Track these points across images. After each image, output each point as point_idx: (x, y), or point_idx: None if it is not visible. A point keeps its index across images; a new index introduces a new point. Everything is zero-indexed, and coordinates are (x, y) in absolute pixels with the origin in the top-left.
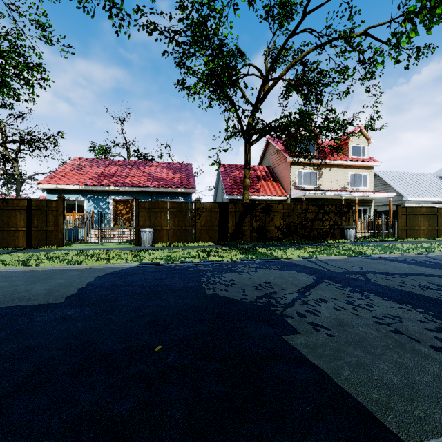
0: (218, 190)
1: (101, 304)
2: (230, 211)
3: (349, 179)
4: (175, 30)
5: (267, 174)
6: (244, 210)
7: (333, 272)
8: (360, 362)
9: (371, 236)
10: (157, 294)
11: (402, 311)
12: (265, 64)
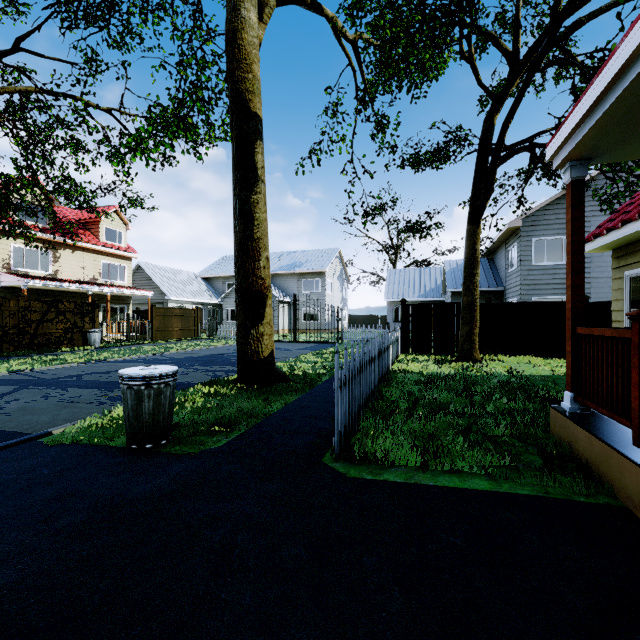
0: None
1: None
2: None
3: (102, 269)
4: None
5: None
6: None
7: (46, 379)
8: (27, 419)
9: (125, 340)
10: None
11: (88, 392)
12: None
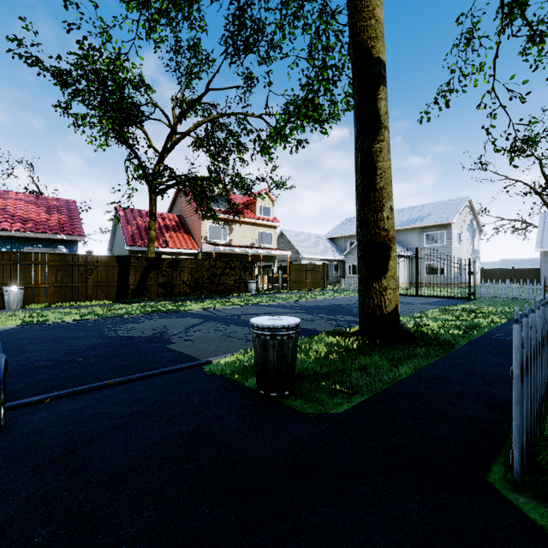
0: (116, 237)
1: (6, 351)
2: (132, 266)
3: (257, 237)
4: (65, 70)
5: (178, 224)
6: (148, 265)
7: (220, 316)
8: (201, 347)
9: (272, 289)
10: (62, 341)
11: (241, 330)
12: (173, 114)
